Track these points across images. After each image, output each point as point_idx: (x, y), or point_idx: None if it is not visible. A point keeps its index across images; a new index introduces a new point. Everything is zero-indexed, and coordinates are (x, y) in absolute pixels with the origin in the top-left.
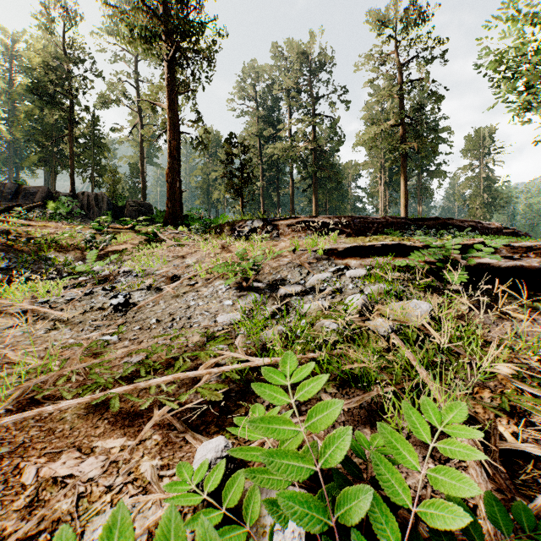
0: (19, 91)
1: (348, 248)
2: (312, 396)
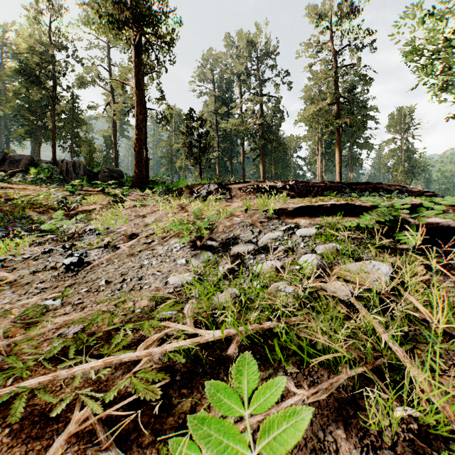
0: (8, 73)
1: (298, 207)
2: (287, 450)
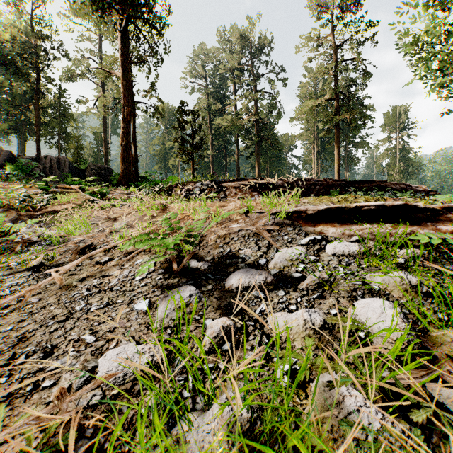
0: None
1: (323, 210)
2: None
